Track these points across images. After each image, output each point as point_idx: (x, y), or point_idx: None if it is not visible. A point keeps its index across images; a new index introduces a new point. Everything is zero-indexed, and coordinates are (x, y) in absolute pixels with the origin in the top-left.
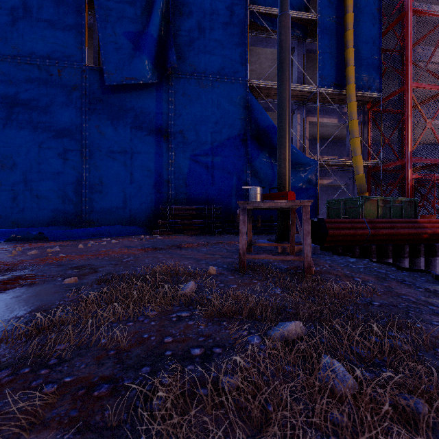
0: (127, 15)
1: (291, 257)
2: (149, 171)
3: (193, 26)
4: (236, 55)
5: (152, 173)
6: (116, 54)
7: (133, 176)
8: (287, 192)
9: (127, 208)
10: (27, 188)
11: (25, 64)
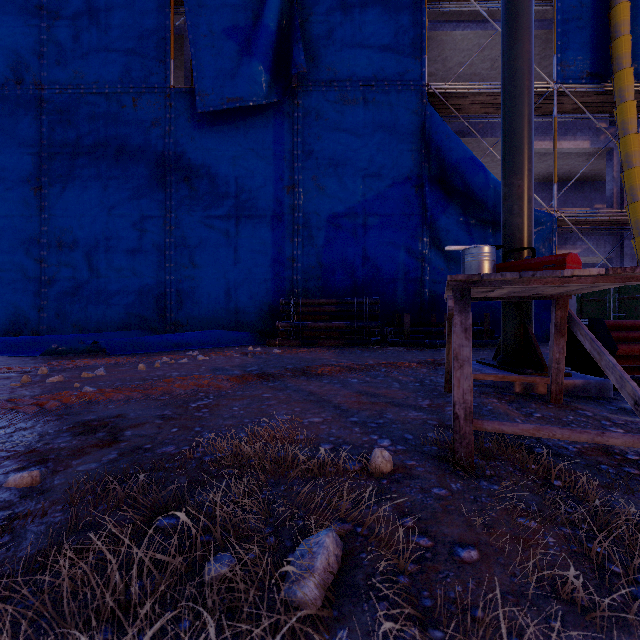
0: (230, 1)
1: (620, 437)
2: (263, 244)
3: (332, 5)
4: (405, 44)
5: (268, 248)
6: (213, 64)
7: (239, 253)
8: (563, 255)
9: (230, 302)
10: (92, 276)
11: (90, 95)
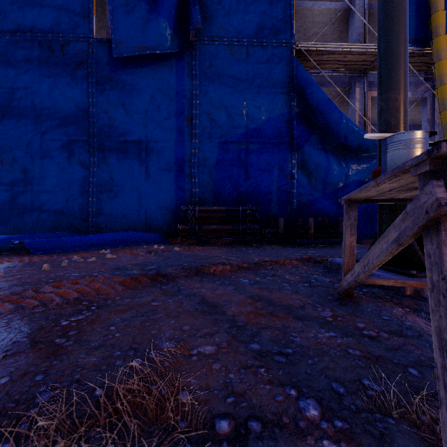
0: None
1: None
2: (168, 163)
3: None
4: (278, 11)
5: (172, 166)
6: (127, 19)
7: (149, 170)
8: None
9: (141, 209)
10: (27, 187)
11: (26, 41)
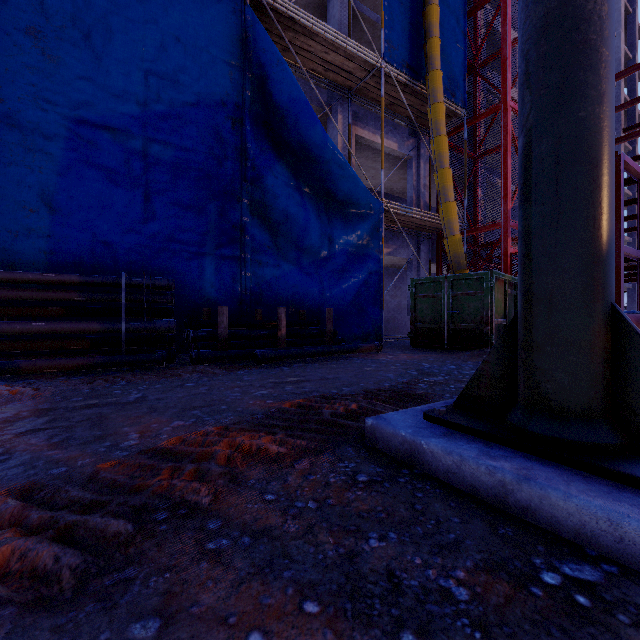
0: None
1: None
2: None
3: None
4: None
5: None
6: None
7: None
8: None
9: None
10: None
11: None
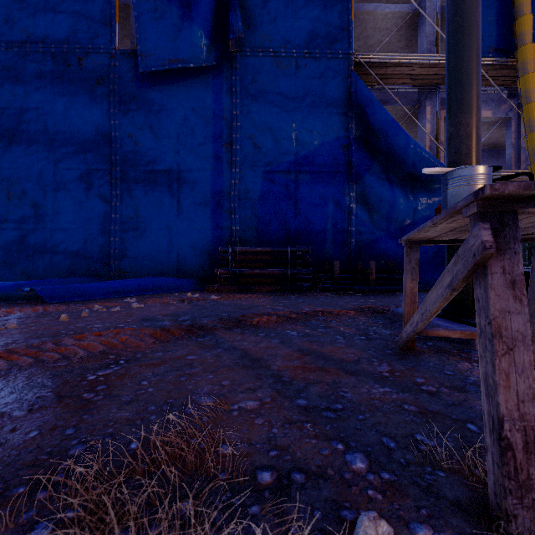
0: None
1: None
2: (203, 196)
3: None
4: (334, 16)
5: (208, 200)
6: (156, 27)
7: (181, 205)
8: None
9: (172, 251)
10: (39, 225)
11: (37, 53)
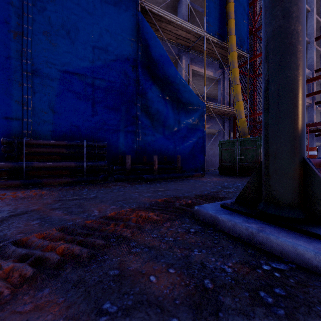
0: None
1: None
2: None
3: None
4: None
5: None
6: None
7: None
8: None
9: None
10: None
11: None
